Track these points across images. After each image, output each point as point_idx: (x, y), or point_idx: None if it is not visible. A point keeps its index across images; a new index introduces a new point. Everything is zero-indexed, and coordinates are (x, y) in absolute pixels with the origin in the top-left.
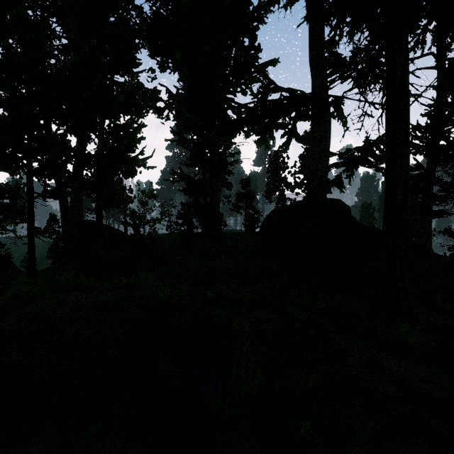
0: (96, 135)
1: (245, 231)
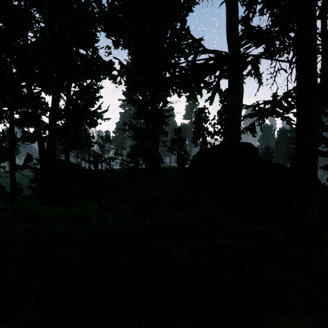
0: (64, 94)
1: (178, 167)
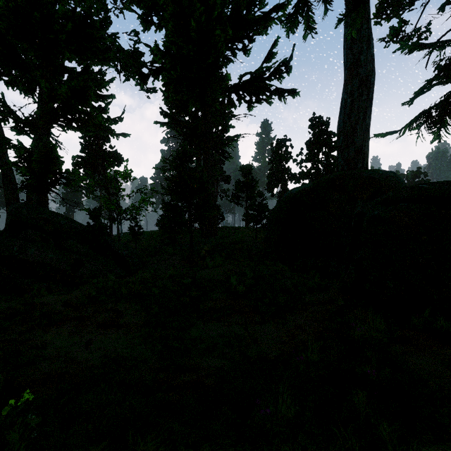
0: (36, 83)
1: (246, 226)
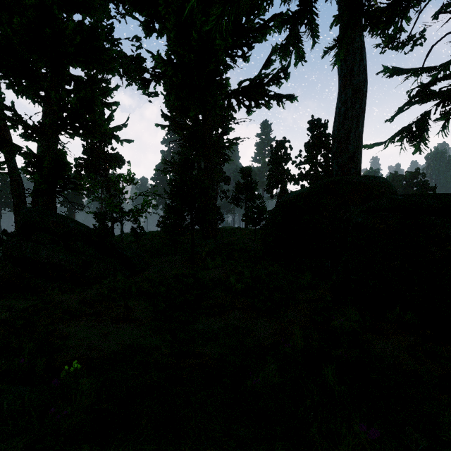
0: (45, 92)
1: (246, 227)
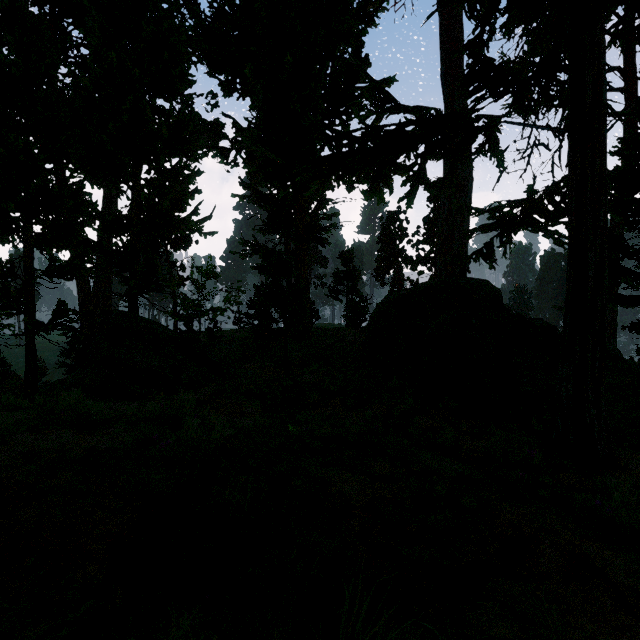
0: (128, 186)
1: (347, 326)
